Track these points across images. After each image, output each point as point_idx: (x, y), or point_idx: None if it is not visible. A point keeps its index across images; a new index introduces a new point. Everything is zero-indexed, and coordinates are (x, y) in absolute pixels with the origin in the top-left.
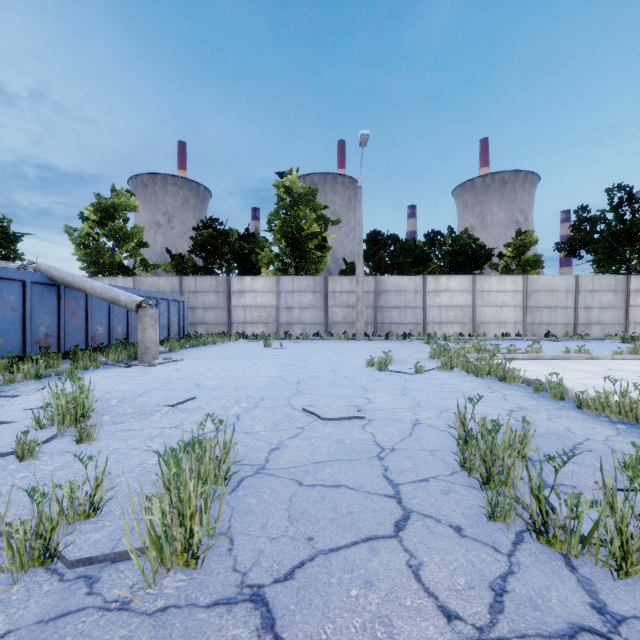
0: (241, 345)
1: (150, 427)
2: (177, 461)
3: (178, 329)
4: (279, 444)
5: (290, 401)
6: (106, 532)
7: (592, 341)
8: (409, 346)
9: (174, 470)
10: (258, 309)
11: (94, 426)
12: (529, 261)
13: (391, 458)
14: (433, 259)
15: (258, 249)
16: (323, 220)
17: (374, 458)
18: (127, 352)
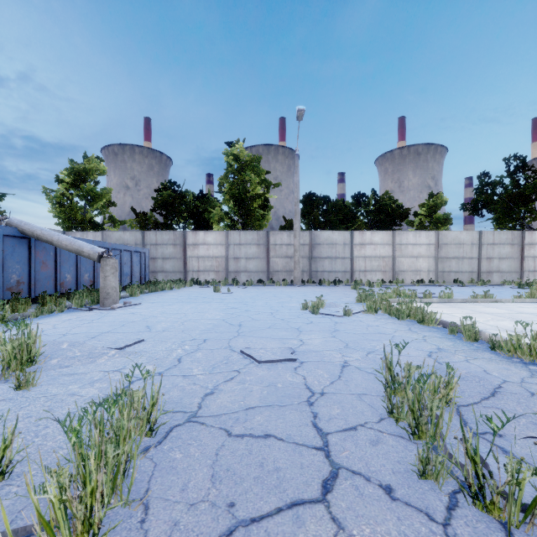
0: (194, 290)
1: (94, 371)
2: (77, 429)
3: (140, 276)
4: (214, 388)
5: (230, 343)
6: (9, 501)
7: (493, 286)
8: (339, 291)
9: (74, 439)
10: (210, 259)
11: (34, 372)
12: (440, 219)
13: (320, 403)
14: (359, 217)
15: (210, 208)
16: (266, 183)
17: (304, 403)
18: (90, 297)
